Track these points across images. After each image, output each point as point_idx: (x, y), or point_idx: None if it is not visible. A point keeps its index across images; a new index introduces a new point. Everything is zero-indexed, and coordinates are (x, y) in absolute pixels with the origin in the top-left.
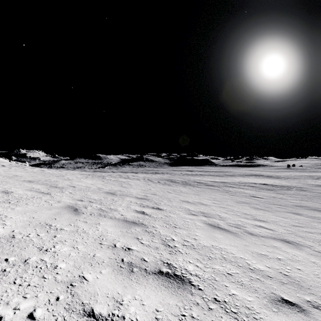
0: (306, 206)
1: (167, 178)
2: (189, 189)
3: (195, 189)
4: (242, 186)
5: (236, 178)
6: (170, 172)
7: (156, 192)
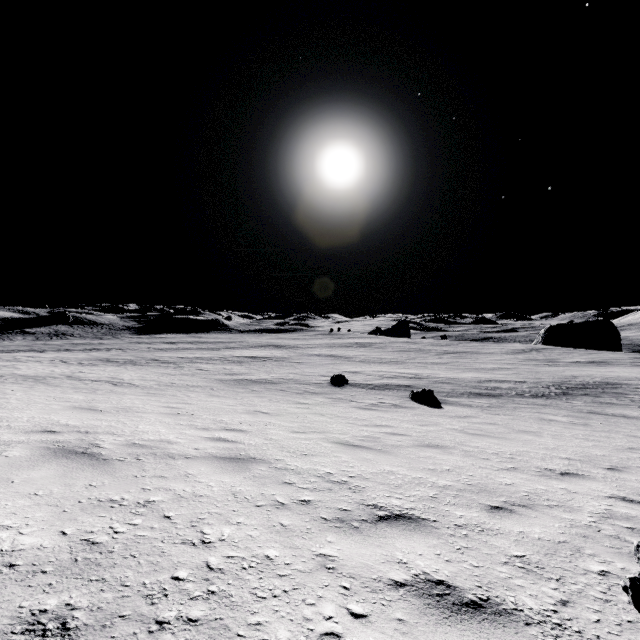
0: (235, 373)
1: (105, 357)
2: (122, 368)
3: (131, 368)
4: (212, 361)
5: (233, 351)
6: (127, 347)
7: (59, 372)
